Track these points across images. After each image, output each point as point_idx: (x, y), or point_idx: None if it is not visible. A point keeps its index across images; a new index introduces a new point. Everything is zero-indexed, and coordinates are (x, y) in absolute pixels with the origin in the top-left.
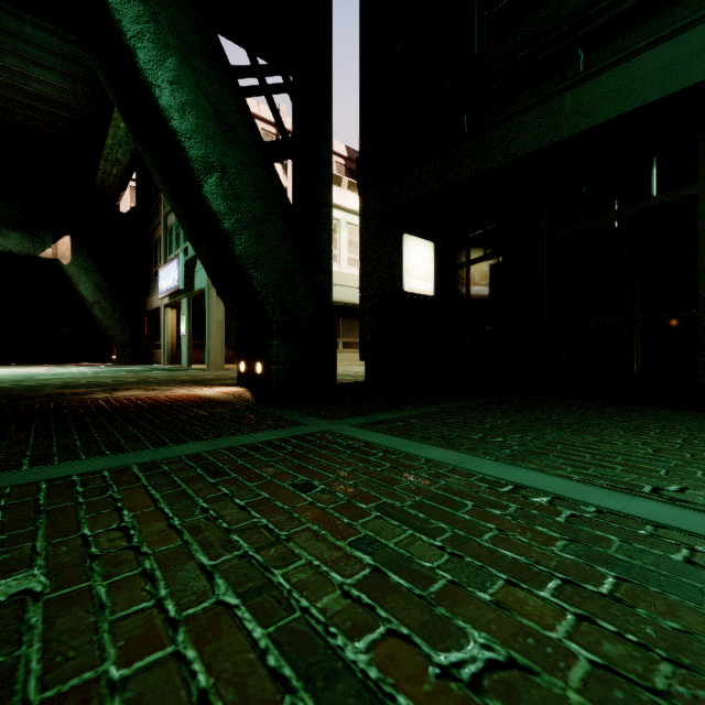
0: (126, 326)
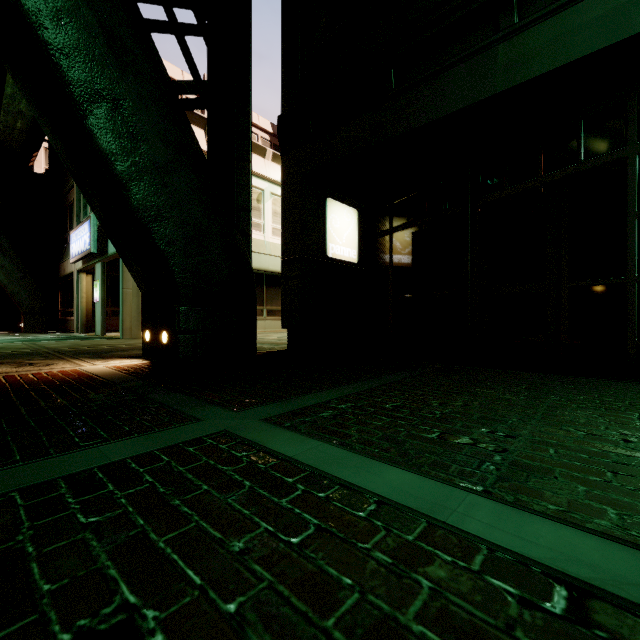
0: (35, 292)
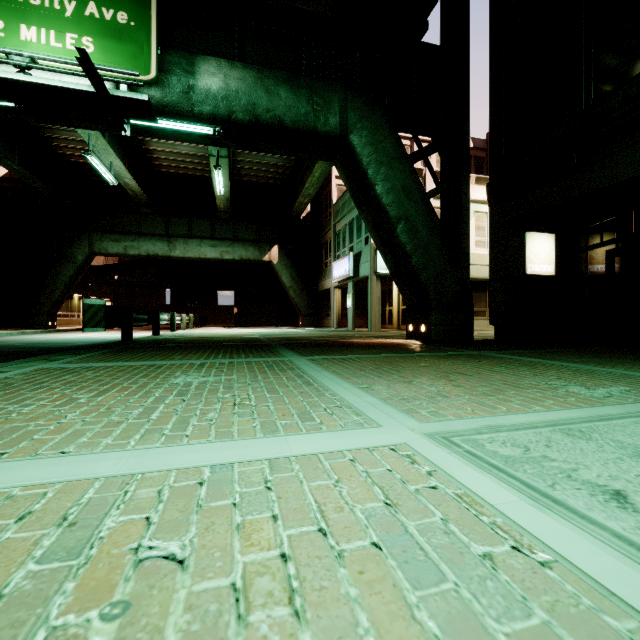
0: (307, 302)
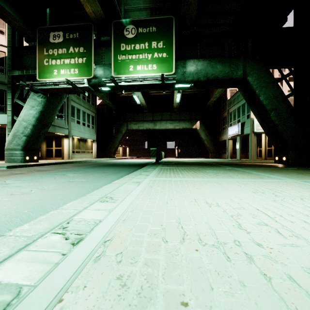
0: (213, 146)
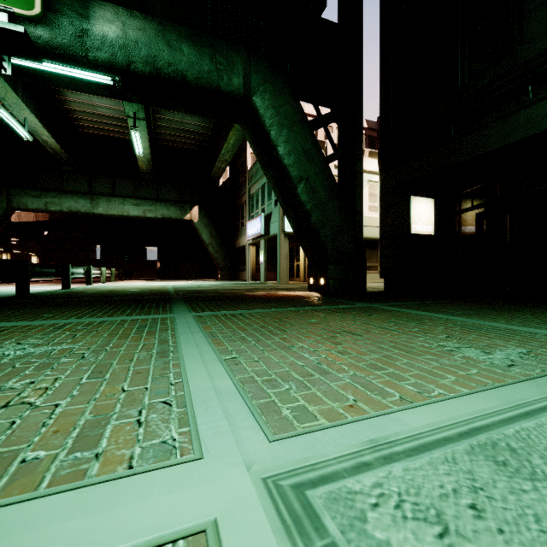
0: (225, 257)
